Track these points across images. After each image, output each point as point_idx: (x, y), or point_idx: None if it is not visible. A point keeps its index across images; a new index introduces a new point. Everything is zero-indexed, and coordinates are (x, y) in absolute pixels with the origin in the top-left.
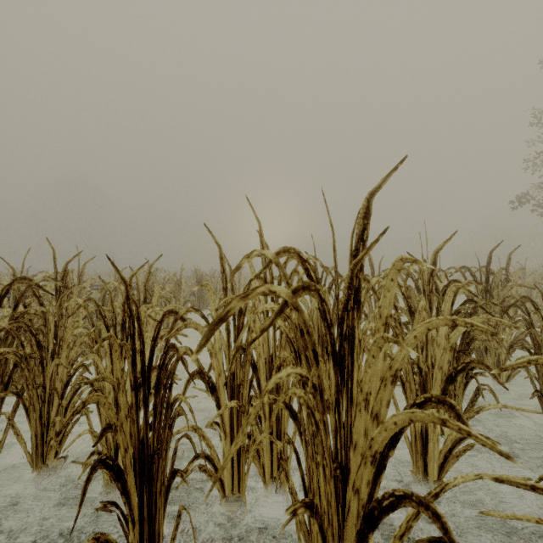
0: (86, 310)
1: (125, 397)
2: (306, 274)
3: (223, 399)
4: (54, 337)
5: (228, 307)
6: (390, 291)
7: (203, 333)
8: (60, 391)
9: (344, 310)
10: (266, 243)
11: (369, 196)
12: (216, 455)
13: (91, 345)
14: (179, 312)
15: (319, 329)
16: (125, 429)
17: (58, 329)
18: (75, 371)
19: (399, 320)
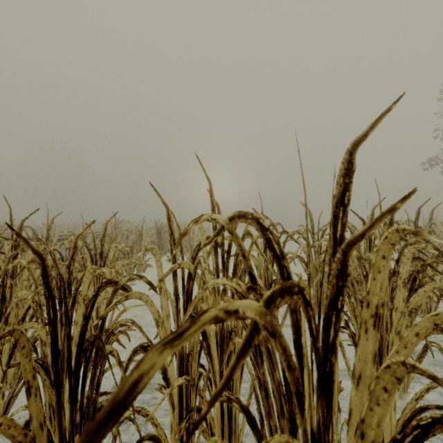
0: (30, 271)
1: (40, 401)
2: (268, 245)
3: (171, 369)
4: (1, 297)
5: (135, 371)
6: (382, 272)
7: (147, 301)
8: (8, 352)
9: (330, 307)
10: (217, 203)
11: (352, 147)
12: (163, 432)
13: (34, 309)
14: (119, 282)
15: (266, 281)
16: (39, 442)
17: (5, 289)
18: (26, 329)
19: (351, 280)
